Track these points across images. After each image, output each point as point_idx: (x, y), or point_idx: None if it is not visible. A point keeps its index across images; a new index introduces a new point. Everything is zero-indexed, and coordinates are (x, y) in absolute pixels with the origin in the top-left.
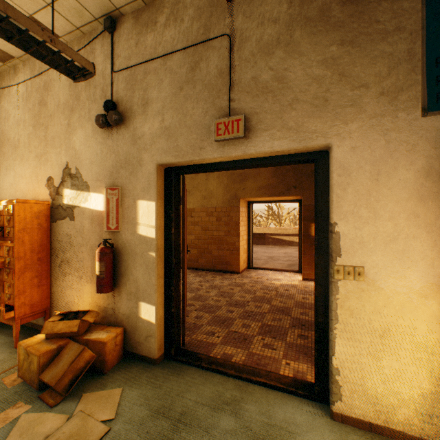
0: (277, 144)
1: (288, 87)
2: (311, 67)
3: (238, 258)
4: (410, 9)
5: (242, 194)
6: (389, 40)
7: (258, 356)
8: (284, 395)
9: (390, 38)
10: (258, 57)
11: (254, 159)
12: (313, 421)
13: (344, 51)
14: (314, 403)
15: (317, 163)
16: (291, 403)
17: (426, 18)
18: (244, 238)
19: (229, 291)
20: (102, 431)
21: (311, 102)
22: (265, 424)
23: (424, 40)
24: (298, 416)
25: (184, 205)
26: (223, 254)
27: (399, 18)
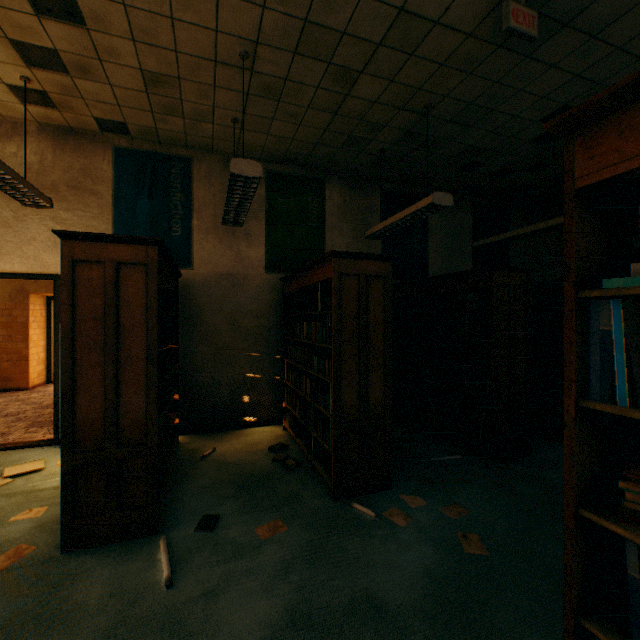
0: (18, 267)
1: (28, 228)
2: (46, 219)
3: (27, 370)
4: (108, 206)
5: (34, 288)
6: (96, 219)
7: (15, 439)
8: (28, 449)
9: (97, 218)
10: (1, 198)
11: (1, 273)
12: (45, 452)
13: (70, 217)
14: (53, 446)
15: (56, 282)
16: (32, 450)
17: (115, 214)
18: (40, 344)
19: (3, 407)
20: None
21: (46, 242)
22: (0, 462)
23: (114, 225)
24: (33, 453)
25: None
26: (0, 367)
27: (102, 209)
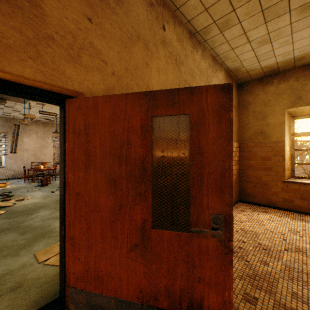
0: None
1: None
2: None
3: None
4: None
5: None
6: None
7: None
8: None
9: None
10: None
11: None
12: None
13: None
14: None
15: None
16: None
17: None
18: None
19: None
20: (41, 260)
21: None
22: None
23: None
24: None
25: (66, 136)
26: None
27: None
